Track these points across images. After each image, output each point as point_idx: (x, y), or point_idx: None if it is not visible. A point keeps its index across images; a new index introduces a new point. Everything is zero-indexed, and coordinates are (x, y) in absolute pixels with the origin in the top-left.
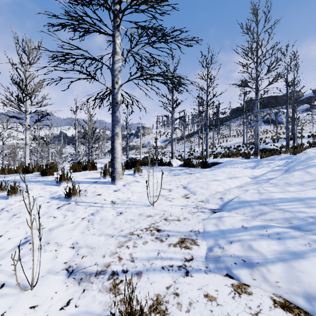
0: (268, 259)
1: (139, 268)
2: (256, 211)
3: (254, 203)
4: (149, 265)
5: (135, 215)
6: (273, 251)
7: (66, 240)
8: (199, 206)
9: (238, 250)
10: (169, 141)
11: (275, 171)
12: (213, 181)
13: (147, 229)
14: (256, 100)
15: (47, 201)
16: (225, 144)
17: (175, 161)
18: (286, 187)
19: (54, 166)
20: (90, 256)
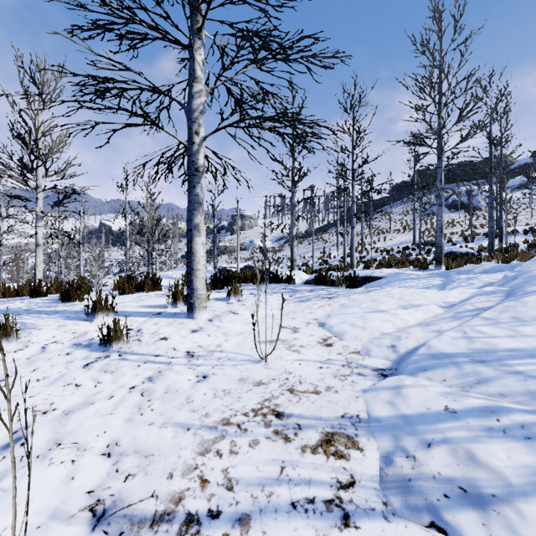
0: (514, 487)
1: (245, 506)
2: (469, 376)
3: (460, 359)
4: (265, 499)
5: (231, 380)
6: (522, 466)
7: (95, 436)
8: (353, 363)
9: (448, 464)
10: (285, 240)
11: (487, 295)
12: (373, 313)
13: (257, 412)
14: (439, 168)
15: (67, 351)
16: (382, 245)
17: (297, 274)
18: (517, 327)
19: (84, 283)
20: (141, 474)
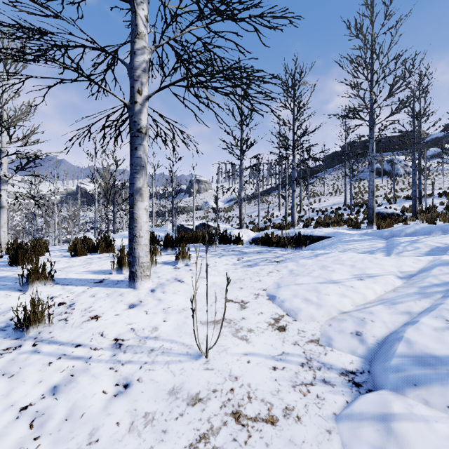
0: None
1: None
2: None
3: None
4: None
5: (159, 393)
6: None
7: None
8: (314, 360)
9: None
10: (235, 201)
11: (448, 265)
12: (326, 284)
13: None
14: (371, 139)
15: None
16: (317, 205)
17: (245, 232)
18: None
19: (37, 245)
20: None
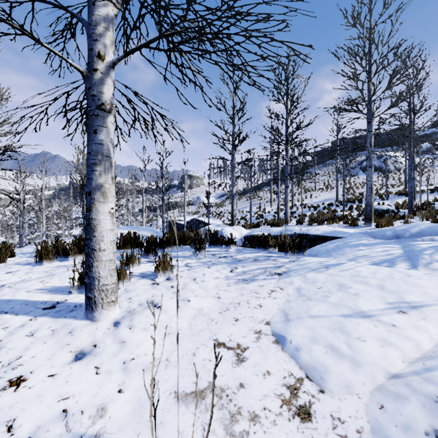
0: None
1: None
2: None
3: None
4: None
5: None
6: None
7: None
8: None
9: None
10: (227, 197)
11: None
12: (354, 318)
13: None
14: (369, 133)
15: None
16: (309, 201)
17: (237, 230)
18: None
19: None
20: None
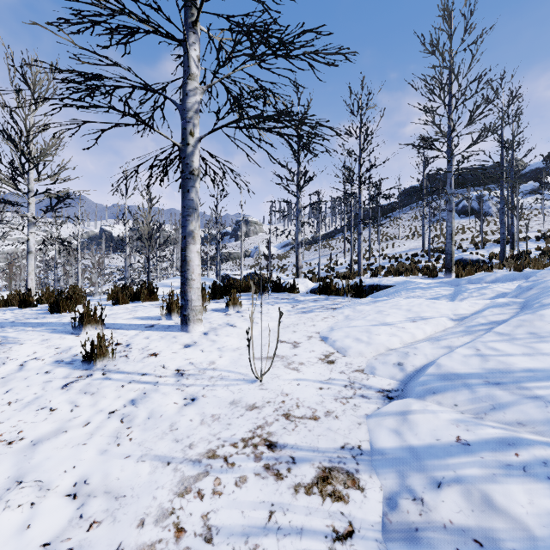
0: (538, 540)
1: None
2: (483, 400)
3: (473, 380)
4: None
5: (222, 403)
6: (546, 514)
7: (63, 472)
8: (356, 383)
9: (460, 510)
10: (291, 247)
11: (500, 307)
12: (379, 326)
13: (248, 442)
14: (448, 173)
15: (46, 369)
16: (390, 251)
17: (302, 282)
18: (534, 344)
19: (76, 293)
20: (108, 521)
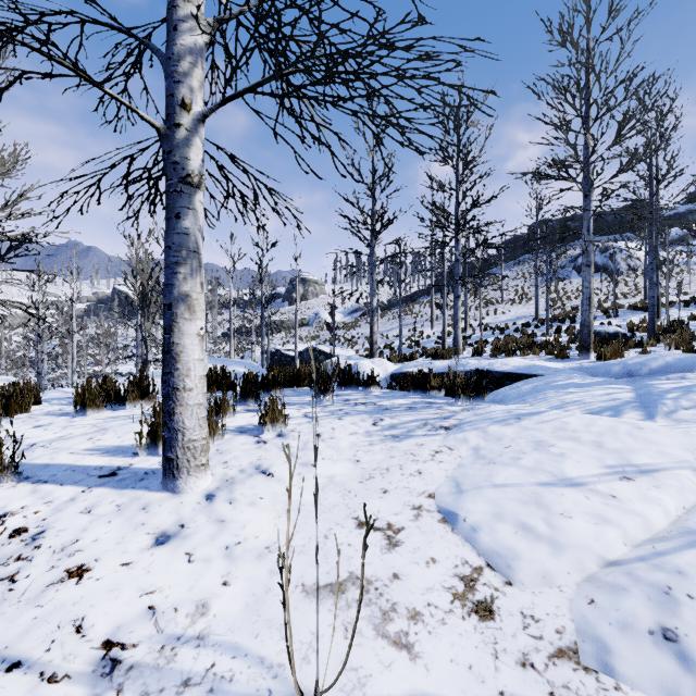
0: None
1: None
2: None
3: None
4: None
5: None
6: None
7: None
8: None
9: None
10: (362, 313)
11: None
12: (557, 488)
13: None
14: (585, 212)
15: None
16: (492, 320)
17: (379, 364)
18: None
19: (14, 395)
20: None
